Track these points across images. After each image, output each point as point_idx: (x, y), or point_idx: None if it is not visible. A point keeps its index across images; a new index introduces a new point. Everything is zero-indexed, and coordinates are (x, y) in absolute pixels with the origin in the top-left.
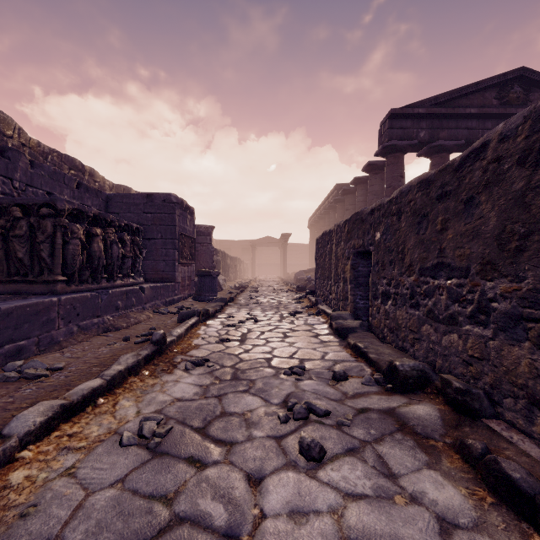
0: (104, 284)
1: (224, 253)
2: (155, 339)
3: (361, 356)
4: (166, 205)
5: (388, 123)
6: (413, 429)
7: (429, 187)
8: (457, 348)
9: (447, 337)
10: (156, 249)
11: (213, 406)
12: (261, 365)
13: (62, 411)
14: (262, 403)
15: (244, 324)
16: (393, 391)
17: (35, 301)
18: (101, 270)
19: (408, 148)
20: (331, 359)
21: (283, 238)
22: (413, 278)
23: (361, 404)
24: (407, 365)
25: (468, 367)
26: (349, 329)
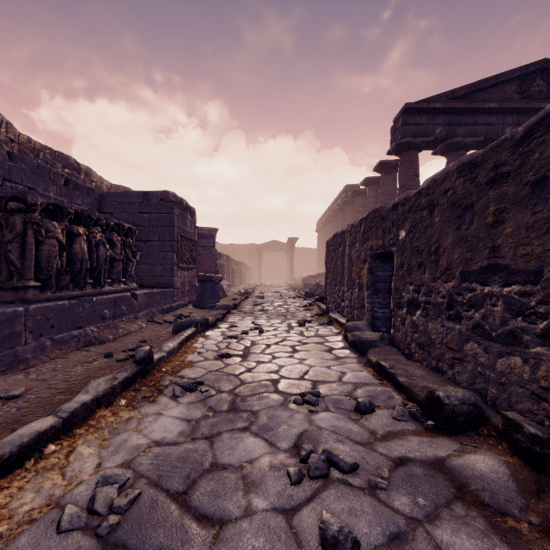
0: (88, 291)
1: (229, 257)
2: (138, 357)
3: (387, 378)
4: (164, 204)
5: (402, 119)
6: (478, 497)
7: (476, 171)
8: (521, 376)
9: (504, 361)
10: (153, 252)
11: (201, 454)
12: (266, 390)
13: None
14: (267, 449)
15: (247, 335)
16: (436, 430)
17: None
18: (86, 274)
19: (423, 146)
20: (350, 382)
21: (290, 242)
22: (451, 283)
23: (397, 451)
24: (454, 397)
25: (541, 403)
26: (369, 343)
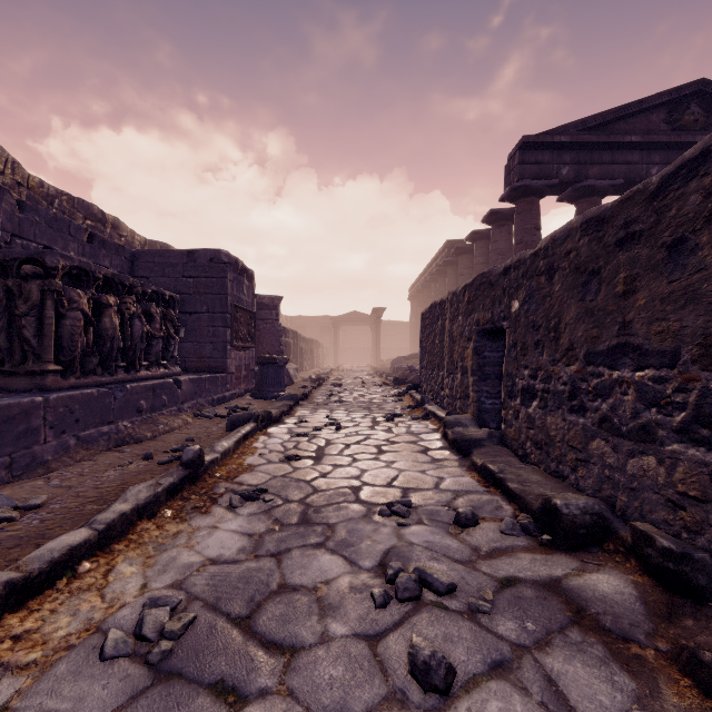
0: (120, 376)
1: (296, 333)
2: (186, 459)
3: (495, 485)
4: (214, 266)
5: (518, 156)
6: (598, 622)
7: (603, 228)
8: (656, 480)
9: (636, 461)
10: (200, 327)
11: (266, 573)
12: (345, 499)
13: (7, 593)
14: (346, 568)
15: (321, 432)
16: (552, 545)
17: (5, 402)
18: (117, 356)
19: (546, 191)
20: (449, 489)
21: (376, 313)
22: (574, 367)
23: (504, 570)
24: (574, 506)
25: (677, 511)
26: (473, 442)
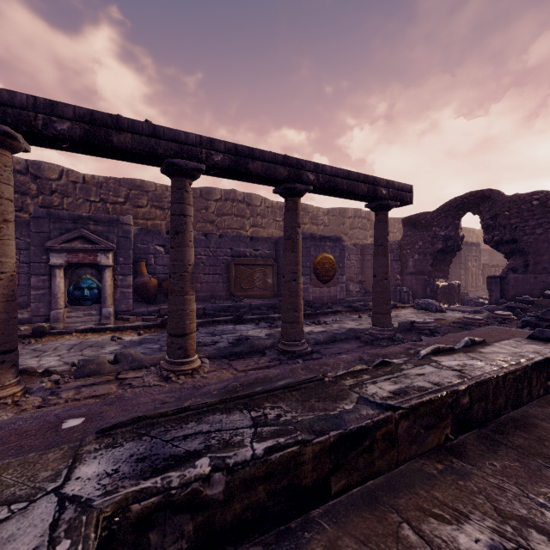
0: None
1: None
2: None
3: None
4: None
5: None
6: None
7: None
8: None
9: None
10: None
11: None
12: None
13: None
14: None
15: None
16: None
17: None
18: None
19: None
20: None
21: None
22: None
23: None
24: None
25: None
26: None
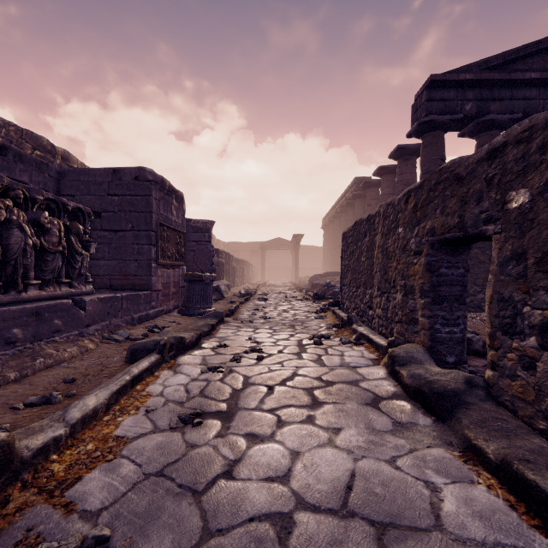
0: None
1: (229, 254)
2: None
3: None
4: (139, 184)
5: (426, 94)
6: None
7: None
8: None
9: None
10: (125, 244)
11: None
12: None
13: None
14: None
15: (239, 364)
16: None
17: None
18: None
19: (451, 125)
20: (470, 539)
21: (295, 239)
22: None
23: None
24: None
25: None
26: (451, 397)
